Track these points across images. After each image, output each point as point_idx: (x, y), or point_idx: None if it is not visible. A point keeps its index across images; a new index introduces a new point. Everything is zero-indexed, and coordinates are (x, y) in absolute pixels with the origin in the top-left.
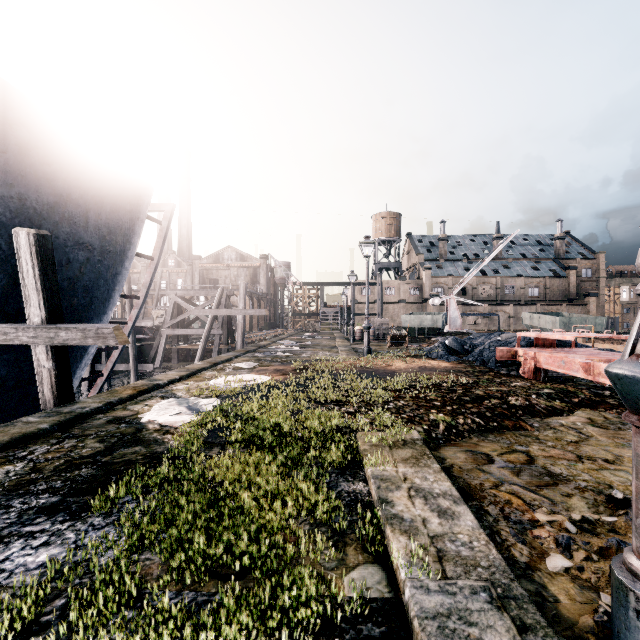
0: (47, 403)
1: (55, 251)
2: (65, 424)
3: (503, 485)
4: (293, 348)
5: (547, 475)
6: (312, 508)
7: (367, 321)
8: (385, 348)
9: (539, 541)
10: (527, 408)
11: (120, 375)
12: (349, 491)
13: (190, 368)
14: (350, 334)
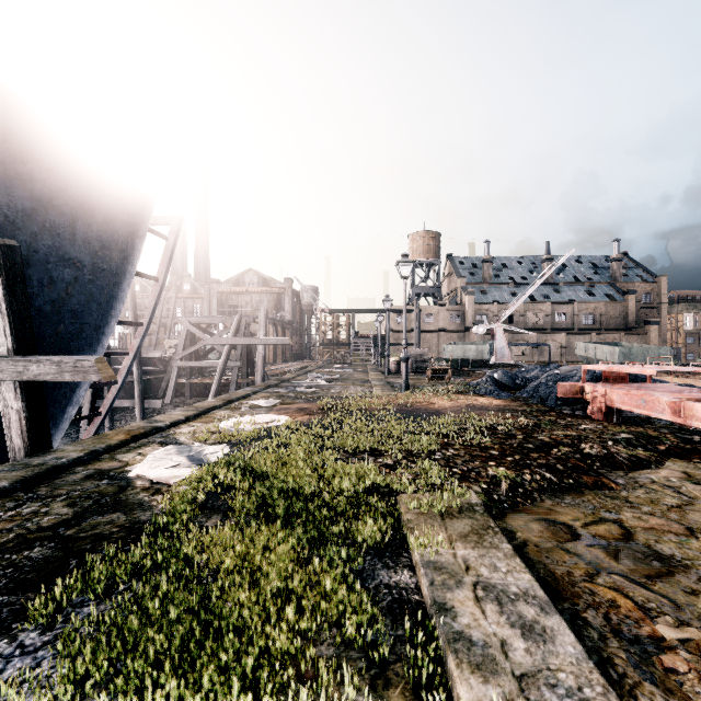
0: (16, 452)
1: (34, 268)
2: (32, 480)
3: (600, 575)
4: (320, 382)
5: (655, 558)
6: (339, 618)
7: (405, 352)
8: (425, 382)
9: (675, 678)
10: (606, 459)
11: (126, 412)
12: (390, 585)
13: (199, 406)
14: (385, 366)
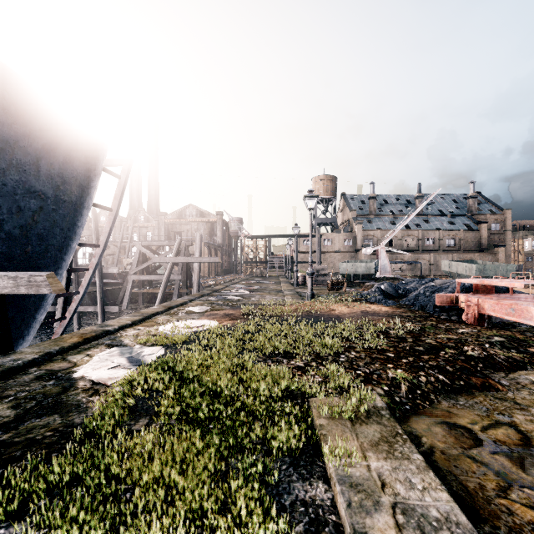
0: None
1: (3, 198)
2: None
3: (512, 489)
4: (243, 292)
5: None
6: None
7: (310, 268)
8: (326, 292)
9: None
10: (487, 360)
11: (91, 315)
12: (306, 501)
13: (144, 312)
14: (294, 279)
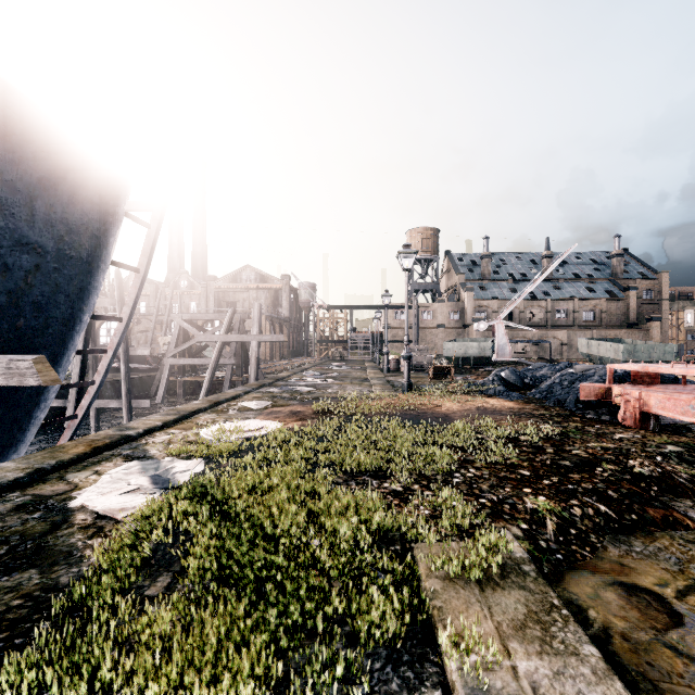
0: None
1: None
2: None
3: None
4: (317, 381)
5: None
6: None
7: (407, 349)
8: (426, 381)
9: None
10: (663, 481)
11: (115, 412)
12: None
13: (182, 410)
14: (383, 364)
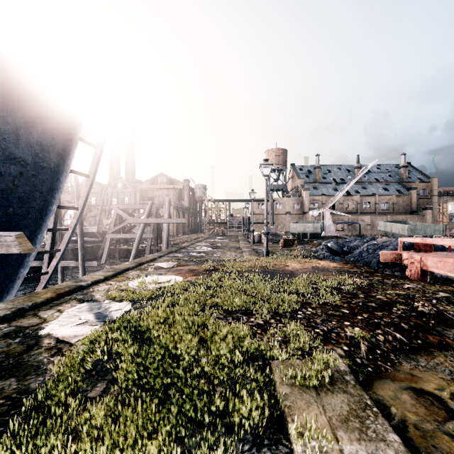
0: None
1: None
2: None
3: None
4: (207, 249)
5: None
6: None
7: (266, 228)
8: (278, 249)
9: None
10: (438, 317)
11: (74, 269)
12: None
13: (117, 268)
14: (250, 238)
